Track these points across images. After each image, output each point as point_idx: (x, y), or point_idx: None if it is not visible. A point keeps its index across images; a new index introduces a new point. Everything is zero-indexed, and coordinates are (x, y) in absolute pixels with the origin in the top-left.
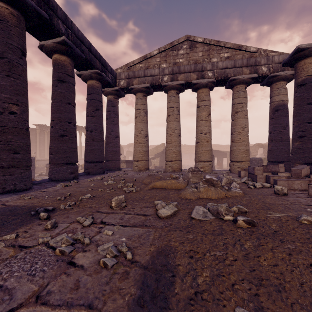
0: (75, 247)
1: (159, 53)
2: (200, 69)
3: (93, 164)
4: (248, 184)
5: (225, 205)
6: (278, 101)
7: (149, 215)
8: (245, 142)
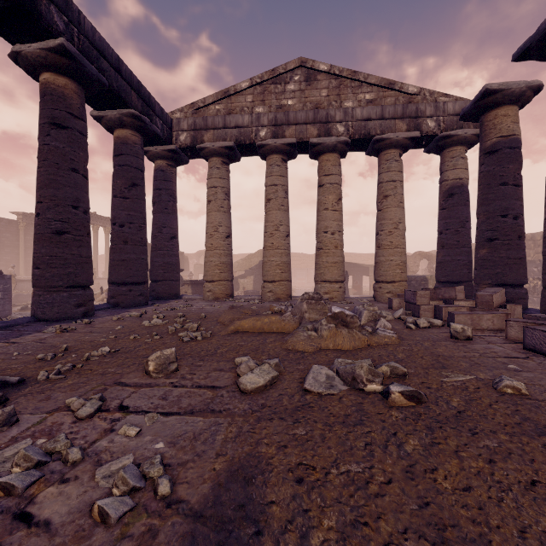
0: (44, 472)
1: (251, 87)
2: (323, 120)
3: (125, 288)
4: (406, 320)
5: (367, 362)
6: (453, 180)
7: (223, 387)
8: (400, 249)
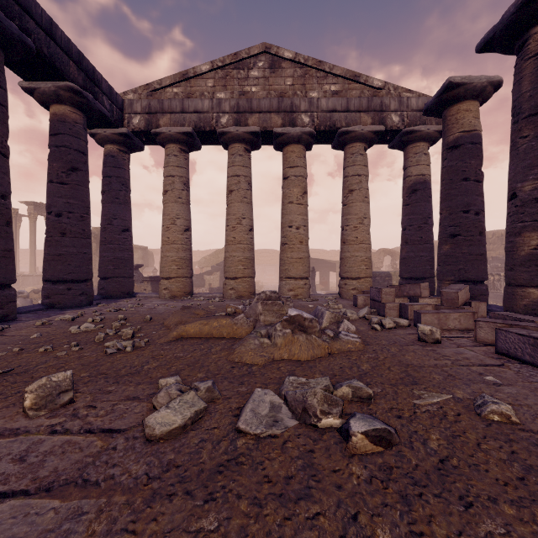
0: None
1: (212, 70)
2: (288, 109)
3: (63, 286)
4: (372, 320)
5: (324, 383)
6: (417, 176)
7: (124, 430)
8: (366, 244)
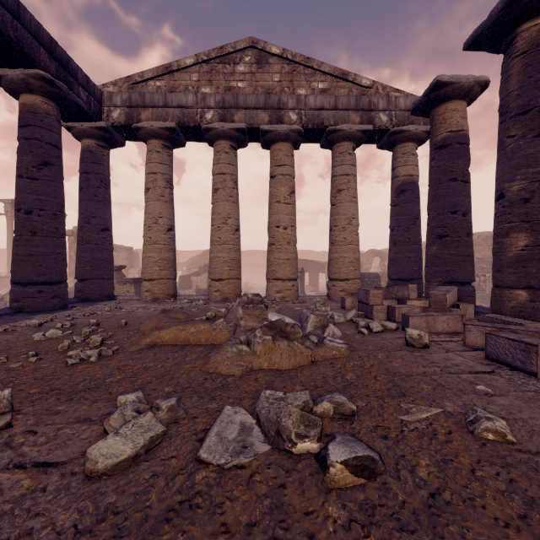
0: None
1: (196, 64)
2: (275, 106)
3: (33, 288)
4: (359, 324)
5: (303, 398)
6: (405, 176)
7: (62, 463)
8: (354, 245)
